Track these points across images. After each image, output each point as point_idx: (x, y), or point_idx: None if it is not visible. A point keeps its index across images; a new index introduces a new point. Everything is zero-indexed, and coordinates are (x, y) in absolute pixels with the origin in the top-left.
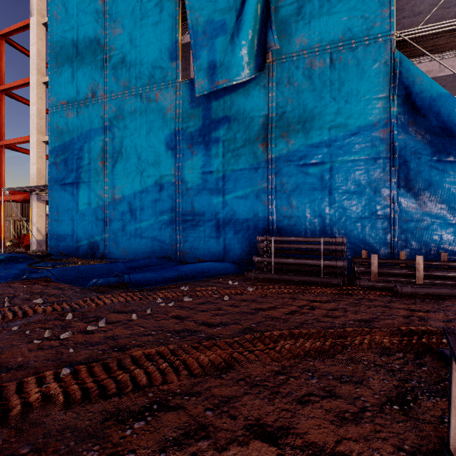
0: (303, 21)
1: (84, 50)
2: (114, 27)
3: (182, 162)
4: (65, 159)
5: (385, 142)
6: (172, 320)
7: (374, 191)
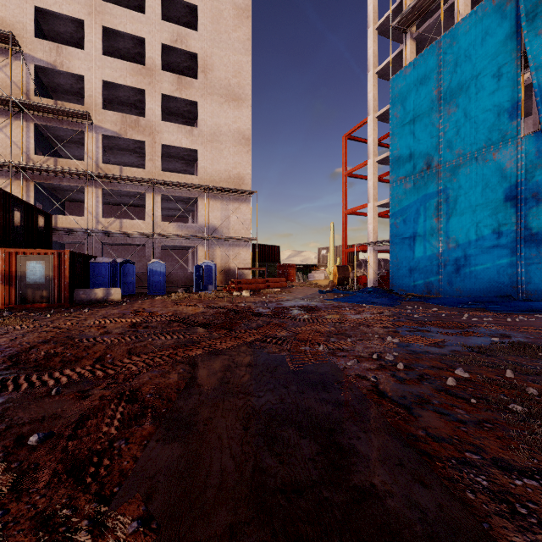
0: None
1: (420, 134)
2: (448, 108)
3: (525, 210)
4: (403, 220)
5: None
6: (538, 324)
7: None
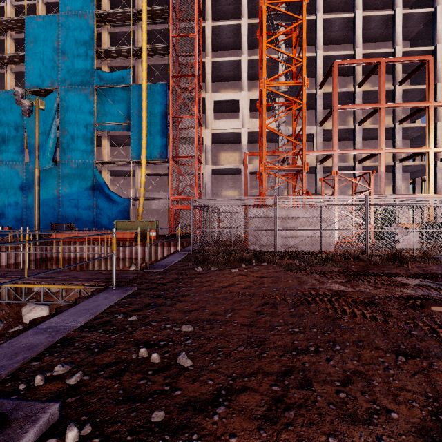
0: (69, 150)
1: None
2: None
3: (26, 195)
4: None
5: (92, 194)
6: None
7: (89, 209)
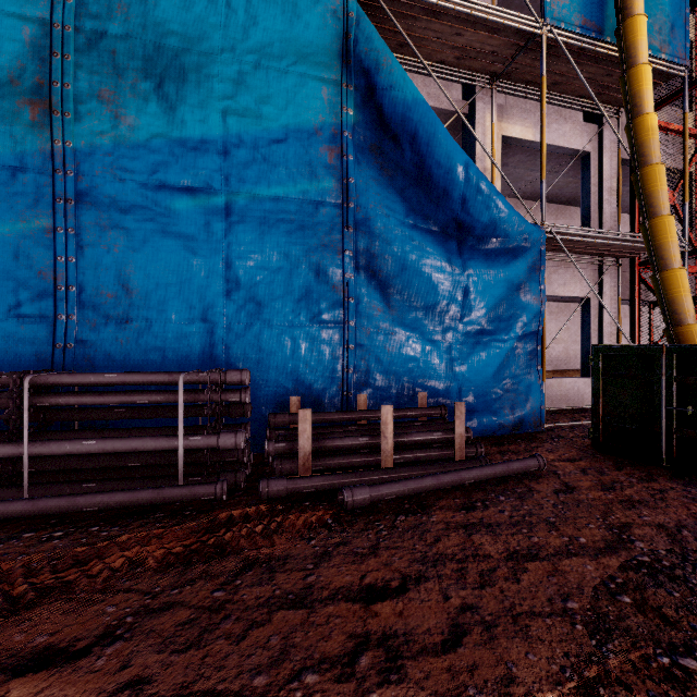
0: None
1: None
2: None
3: None
4: None
5: (335, 174)
6: None
7: (315, 270)
